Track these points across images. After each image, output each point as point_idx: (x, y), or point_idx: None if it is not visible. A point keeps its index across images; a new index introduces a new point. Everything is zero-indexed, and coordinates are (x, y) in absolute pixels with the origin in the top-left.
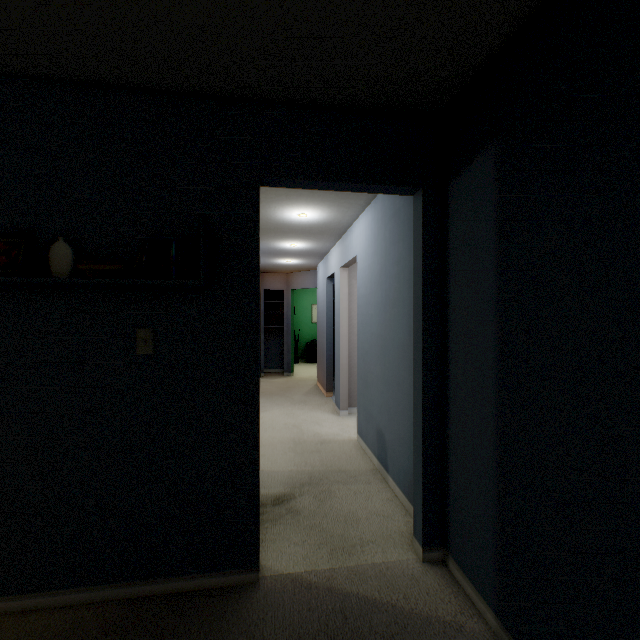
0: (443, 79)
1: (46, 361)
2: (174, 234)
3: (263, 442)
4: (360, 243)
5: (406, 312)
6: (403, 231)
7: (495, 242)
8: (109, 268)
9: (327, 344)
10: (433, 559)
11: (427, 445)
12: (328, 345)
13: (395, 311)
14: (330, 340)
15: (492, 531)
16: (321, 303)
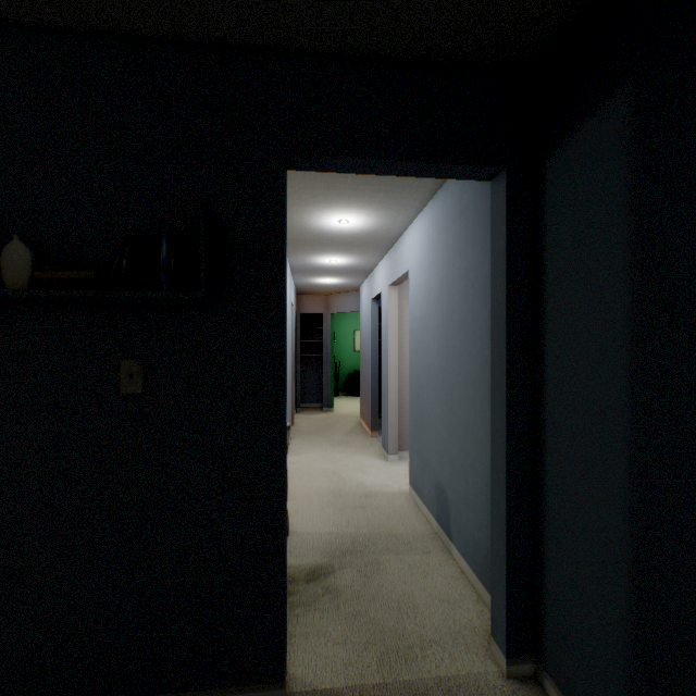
0: (544, 3)
1: (1, 403)
2: (171, 232)
3: (297, 493)
4: (413, 255)
5: (477, 338)
6: (473, 233)
7: (628, 232)
8: (76, 276)
9: (372, 376)
10: (521, 674)
11: (513, 518)
12: (373, 377)
13: (461, 336)
14: (376, 371)
15: (623, 659)
16: (365, 328)
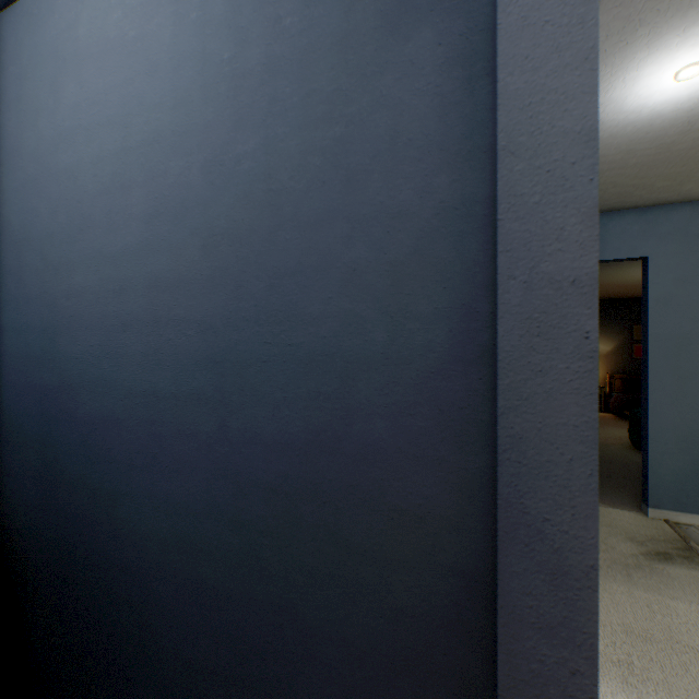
0: None
1: None
2: None
3: None
4: None
5: None
6: None
7: None
8: None
9: None
10: None
11: None
12: None
13: None
14: None
15: None
16: None
